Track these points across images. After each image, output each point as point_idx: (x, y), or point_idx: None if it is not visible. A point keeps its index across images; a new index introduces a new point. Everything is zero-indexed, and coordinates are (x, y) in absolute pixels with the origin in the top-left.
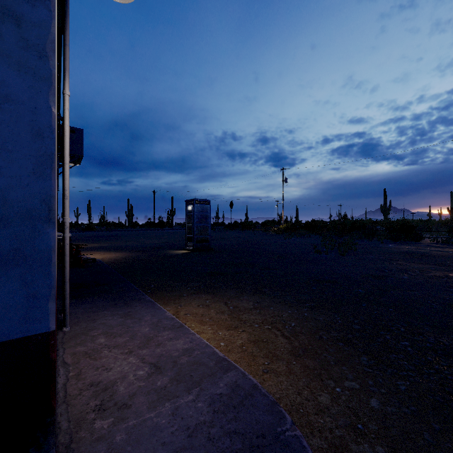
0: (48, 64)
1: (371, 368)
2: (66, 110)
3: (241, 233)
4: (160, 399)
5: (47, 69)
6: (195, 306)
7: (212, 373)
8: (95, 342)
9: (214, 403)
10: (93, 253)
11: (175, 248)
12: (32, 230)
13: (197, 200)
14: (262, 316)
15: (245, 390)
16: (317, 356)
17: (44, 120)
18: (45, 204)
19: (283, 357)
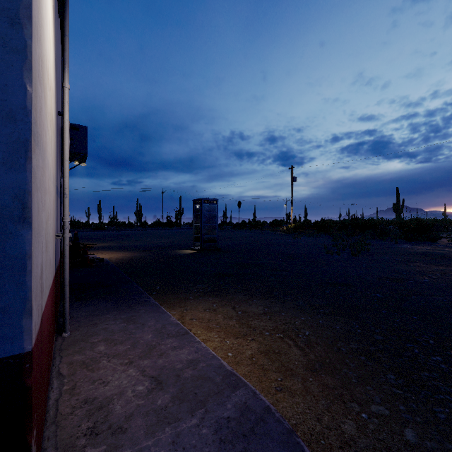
0: (22, 33)
1: (400, 389)
2: (66, 104)
3: (248, 232)
4: (159, 422)
5: (20, 39)
6: (201, 310)
7: (219, 390)
8: (95, 350)
9: (221, 429)
10: (101, 252)
11: (182, 247)
12: (2, 232)
13: (205, 199)
14: (273, 322)
15: (257, 413)
16: (336, 372)
17: (16, 100)
18: (18, 201)
19: (298, 371)
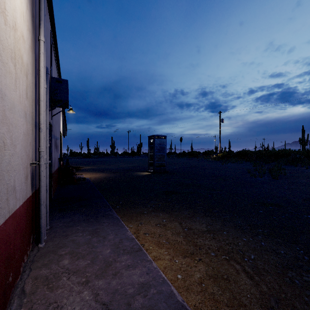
0: None
1: None
2: (41, 54)
3: (188, 159)
4: None
5: None
6: (153, 225)
7: None
8: (60, 263)
9: None
10: (85, 173)
11: (141, 170)
12: None
13: (157, 136)
14: (216, 241)
15: None
16: None
17: None
18: None
19: (252, 308)
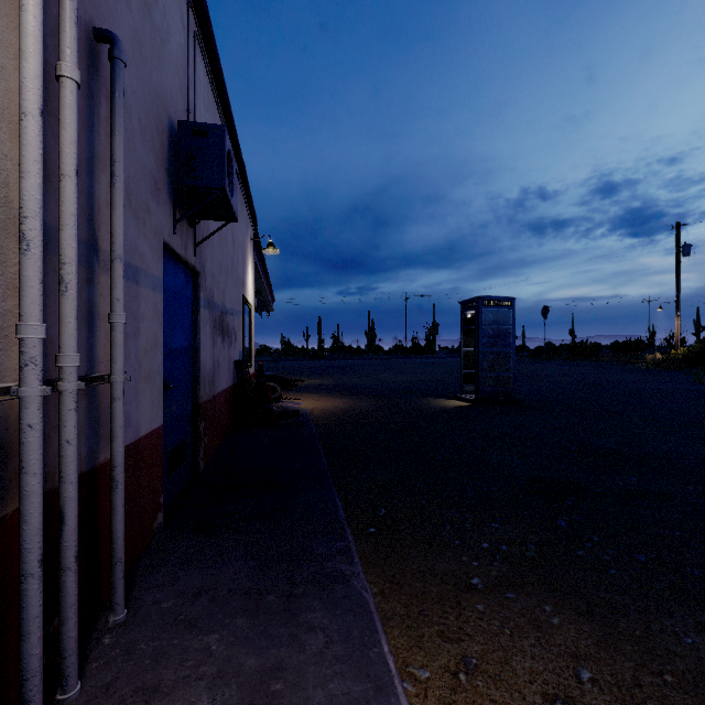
0: None
1: None
2: None
3: (568, 365)
4: None
5: None
6: (531, 702)
7: None
8: None
9: None
10: (304, 396)
11: (438, 393)
12: None
13: (486, 299)
14: None
15: None
16: None
17: None
18: None
19: None
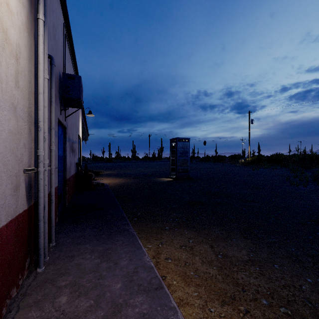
0: None
1: None
2: (40, 36)
3: (212, 164)
4: None
5: None
6: (176, 247)
7: None
8: (55, 302)
9: None
10: (105, 178)
11: (162, 176)
12: None
13: (179, 138)
14: (267, 280)
15: None
16: None
17: None
18: None
19: None
